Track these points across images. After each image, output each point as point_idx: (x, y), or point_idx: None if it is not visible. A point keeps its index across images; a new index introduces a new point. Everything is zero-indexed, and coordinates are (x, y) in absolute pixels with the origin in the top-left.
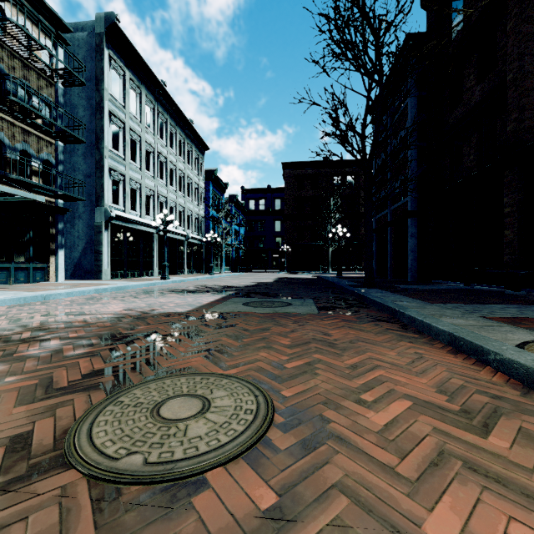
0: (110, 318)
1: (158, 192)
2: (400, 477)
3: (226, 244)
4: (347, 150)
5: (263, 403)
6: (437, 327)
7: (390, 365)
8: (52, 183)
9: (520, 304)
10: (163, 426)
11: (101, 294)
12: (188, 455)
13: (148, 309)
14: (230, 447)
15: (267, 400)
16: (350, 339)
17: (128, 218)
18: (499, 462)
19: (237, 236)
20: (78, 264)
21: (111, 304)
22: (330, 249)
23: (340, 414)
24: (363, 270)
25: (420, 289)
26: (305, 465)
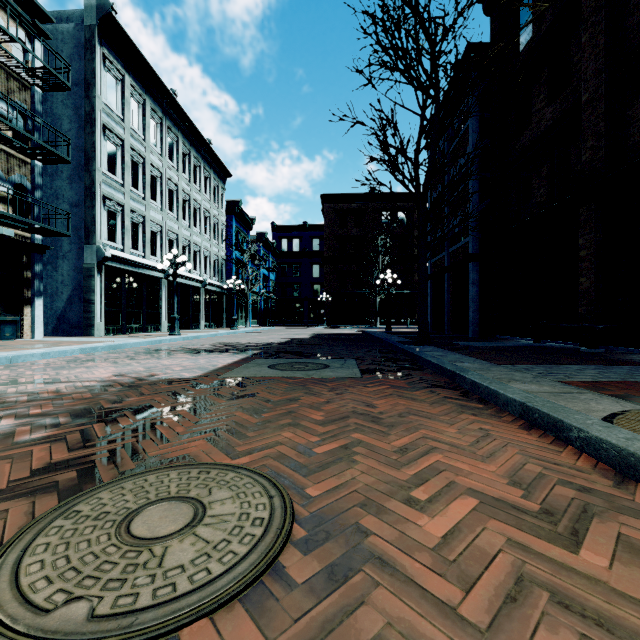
0: (93, 387)
1: (166, 227)
2: (464, 623)
3: (253, 292)
4: (397, 179)
5: (279, 508)
6: (506, 395)
7: (449, 447)
8: (25, 214)
9: (599, 364)
10: (130, 551)
11: (88, 355)
12: (159, 600)
13: (145, 374)
14: (224, 583)
15: (285, 504)
16: (400, 411)
17: (127, 259)
18: (598, 591)
19: (266, 283)
20: (61, 316)
21: (98, 368)
22: (378, 299)
23: (383, 521)
24: (416, 324)
25: (484, 347)
26: (331, 609)
